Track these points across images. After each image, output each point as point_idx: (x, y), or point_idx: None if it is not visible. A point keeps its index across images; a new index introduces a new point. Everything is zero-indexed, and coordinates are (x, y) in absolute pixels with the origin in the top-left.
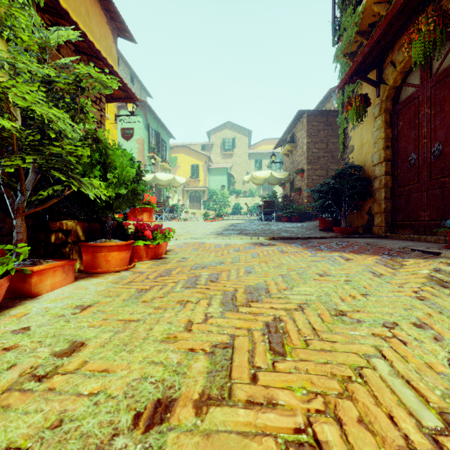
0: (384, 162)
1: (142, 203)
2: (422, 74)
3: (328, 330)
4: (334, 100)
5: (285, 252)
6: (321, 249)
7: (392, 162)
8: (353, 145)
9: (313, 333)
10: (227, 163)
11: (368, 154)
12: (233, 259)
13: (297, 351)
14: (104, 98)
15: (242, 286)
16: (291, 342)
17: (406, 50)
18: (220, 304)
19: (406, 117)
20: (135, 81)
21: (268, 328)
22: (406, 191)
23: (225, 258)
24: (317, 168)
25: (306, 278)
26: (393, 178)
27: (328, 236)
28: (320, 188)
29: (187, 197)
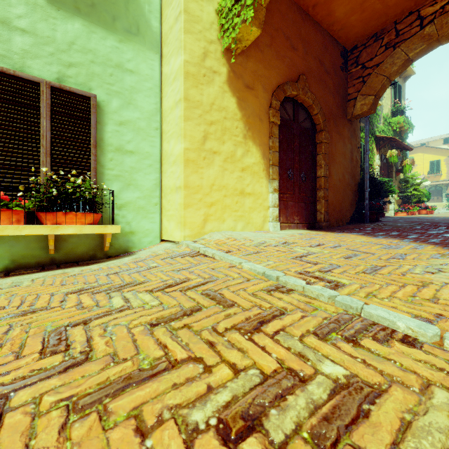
0: None
1: None
2: None
3: None
4: None
5: None
6: None
7: None
8: None
9: None
10: None
11: None
12: None
13: None
14: None
15: None
16: None
17: None
18: None
19: None
20: None
21: None
22: None
23: None
24: None
25: None
26: None
27: None
28: None
29: None
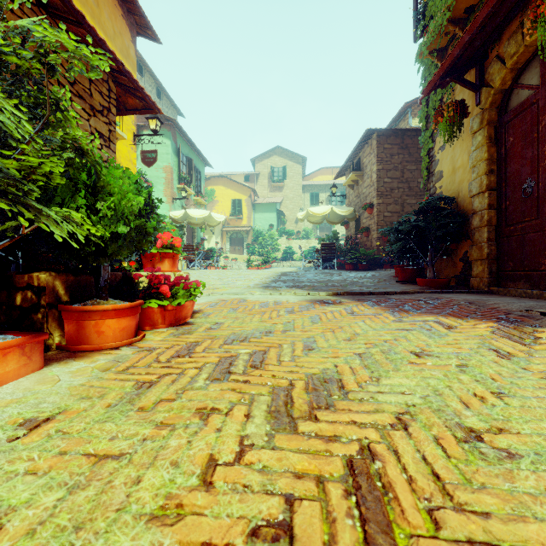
0: (487, 191)
1: (162, 247)
2: (544, 70)
3: (463, 479)
4: (410, 117)
5: (357, 315)
6: (407, 311)
7: (498, 191)
8: (441, 170)
9: (439, 489)
10: (276, 197)
11: (463, 181)
12: (286, 325)
13: (420, 545)
14: (114, 108)
15: (301, 376)
16: (403, 518)
17: (521, 39)
18: (266, 414)
19: (518, 130)
20: (162, 95)
21: (353, 474)
22: (519, 230)
23: (274, 324)
24: (390, 202)
25: (396, 361)
26: (499, 213)
27: (412, 291)
28: (397, 227)
29: (227, 239)
